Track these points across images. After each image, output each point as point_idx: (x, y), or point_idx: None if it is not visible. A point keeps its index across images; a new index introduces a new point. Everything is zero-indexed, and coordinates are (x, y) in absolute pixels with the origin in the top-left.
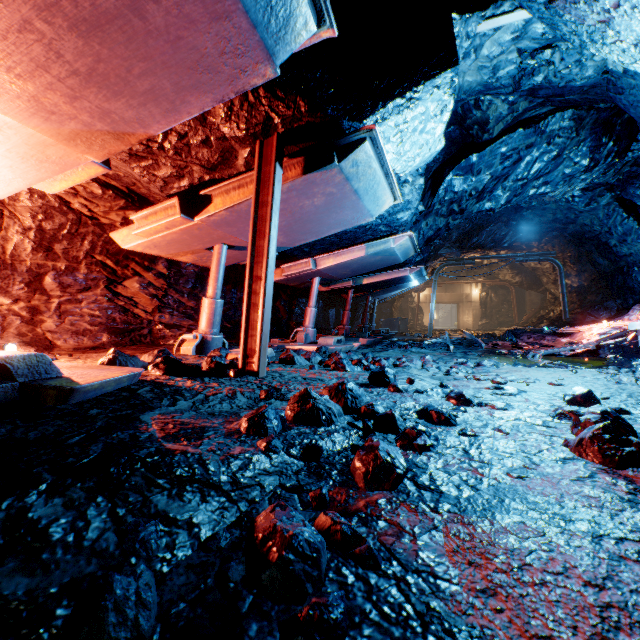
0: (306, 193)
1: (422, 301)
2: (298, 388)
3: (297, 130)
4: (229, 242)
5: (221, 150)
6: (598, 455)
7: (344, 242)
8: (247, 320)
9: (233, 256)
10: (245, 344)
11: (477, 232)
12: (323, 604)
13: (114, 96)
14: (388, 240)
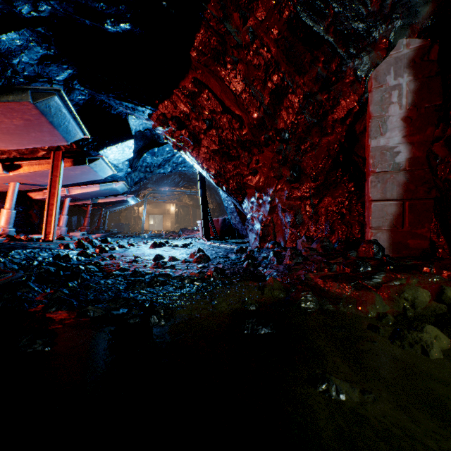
0: (73, 170)
1: (141, 212)
2: (73, 244)
3: (71, 151)
4: (22, 182)
5: (32, 150)
6: (151, 247)
7: (87, 182)
8: (47, 220)
9: (19, 187)
10: (46, 230)
11: (166, 178)
12: (93, 254)
13: (2, 142)
14: (112, 184)
